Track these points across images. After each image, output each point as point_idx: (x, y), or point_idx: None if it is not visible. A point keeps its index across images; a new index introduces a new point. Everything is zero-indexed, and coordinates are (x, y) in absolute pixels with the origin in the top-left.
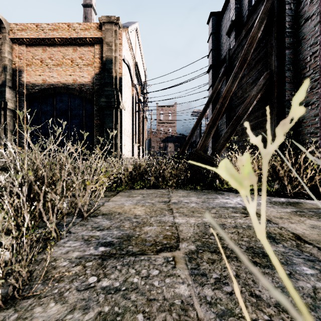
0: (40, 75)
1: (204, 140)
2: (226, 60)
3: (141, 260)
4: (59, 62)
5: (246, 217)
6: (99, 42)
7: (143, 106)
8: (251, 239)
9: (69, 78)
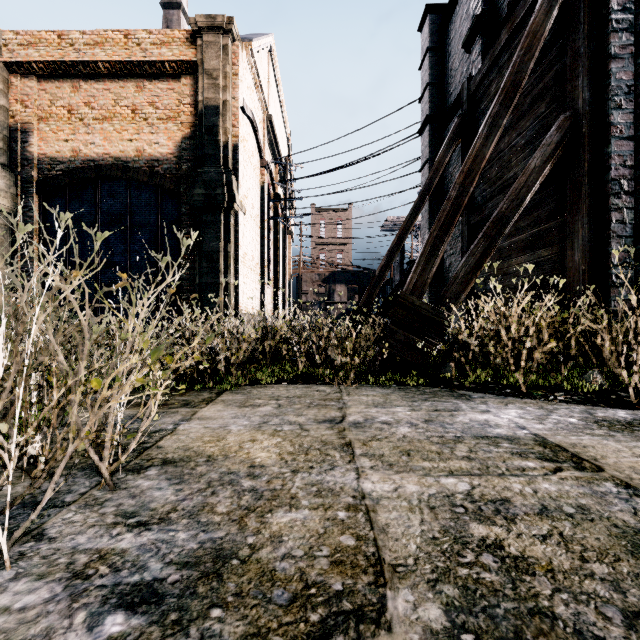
0: (67, 141)
1: (422, 272)
2: (463, 103)
3: None
4: (108, 114)
5: (557, 472)
6: (190, 70)
7: (285, 207)
8: (616, 569)
9: (129, 147)
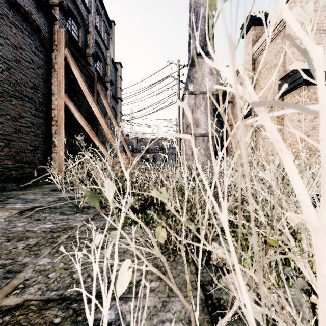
0: None
1: None
2: None
3: (57, 289)
4: None
5: None
6: None
7: None
8: None
9: None
